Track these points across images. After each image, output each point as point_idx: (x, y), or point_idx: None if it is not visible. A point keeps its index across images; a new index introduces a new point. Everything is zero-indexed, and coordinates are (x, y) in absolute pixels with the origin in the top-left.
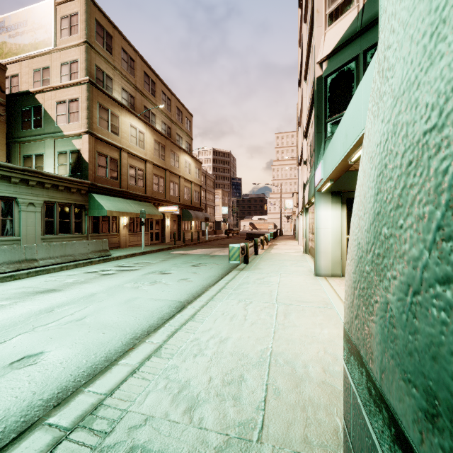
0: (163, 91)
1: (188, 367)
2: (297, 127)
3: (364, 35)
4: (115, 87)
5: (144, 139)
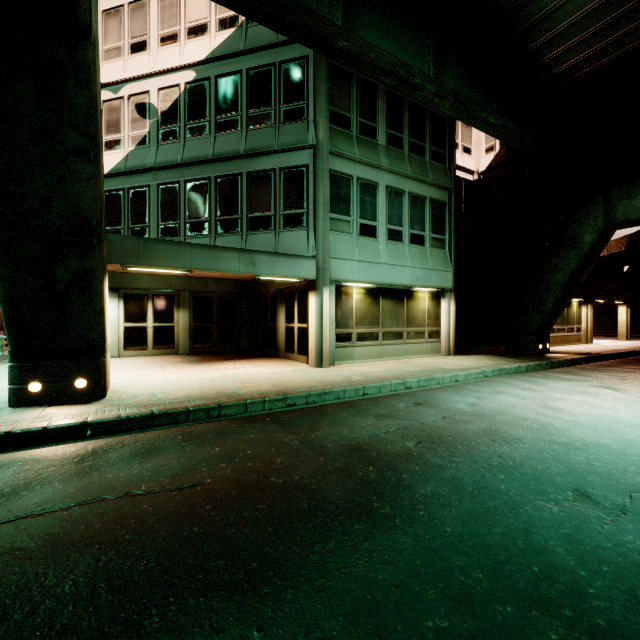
0: None
1: None
2: None
3: (128, 176)
4: None
5: None
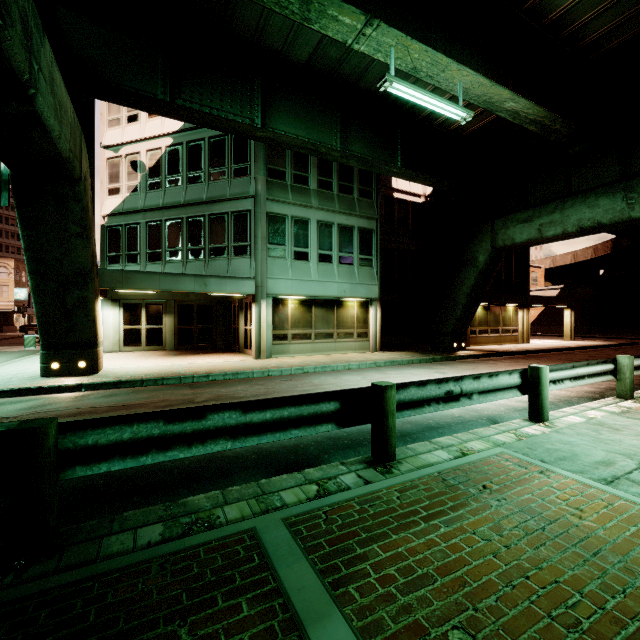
0: None
1: (2, 371)
2: None
3: (125, 215)
4: None
5: None
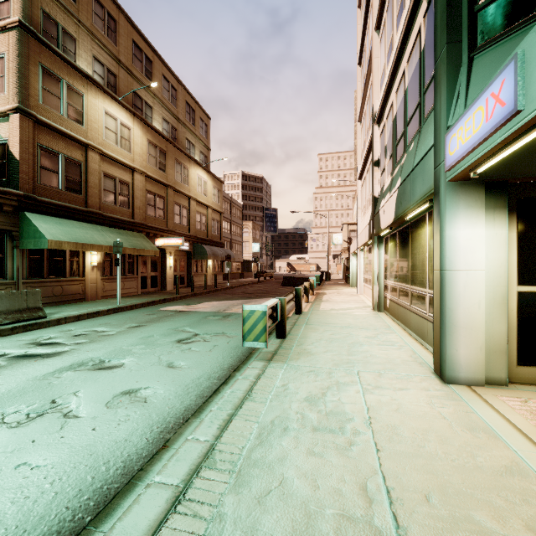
0: (164, 76)
1: None
2: (355, 125)
3: None
4: (81, 53)
5: (129, 136)
